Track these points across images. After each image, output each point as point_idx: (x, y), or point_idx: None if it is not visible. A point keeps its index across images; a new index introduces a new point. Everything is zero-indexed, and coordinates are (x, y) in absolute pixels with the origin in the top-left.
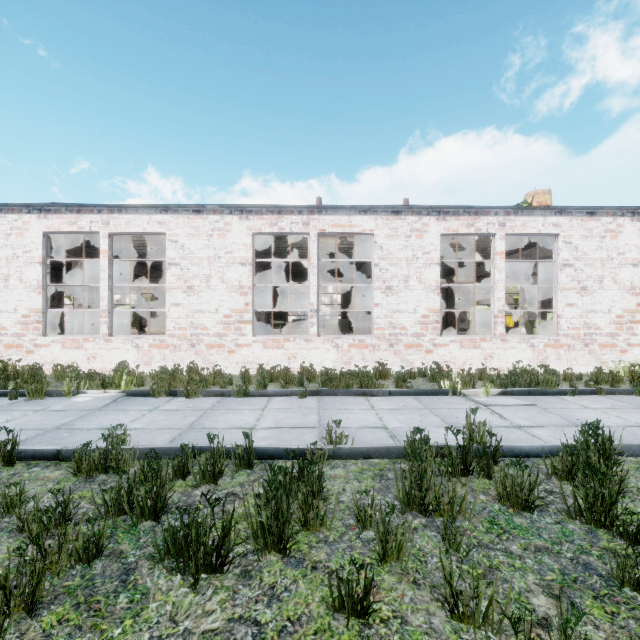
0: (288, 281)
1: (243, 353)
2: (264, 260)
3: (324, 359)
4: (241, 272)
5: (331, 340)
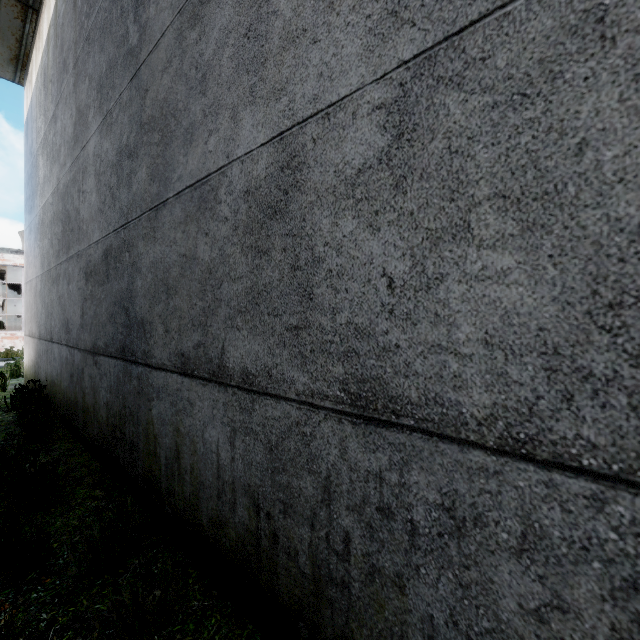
0: None
1: None
2: None
3: None
4: None
5: None
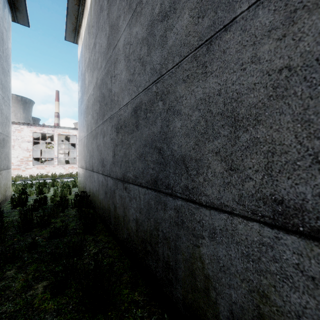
0: (42, 143)
1: (29, 171)
2: (37, 141)
3: (60, 172)
4: (28, 144)
5: (62, 166)
